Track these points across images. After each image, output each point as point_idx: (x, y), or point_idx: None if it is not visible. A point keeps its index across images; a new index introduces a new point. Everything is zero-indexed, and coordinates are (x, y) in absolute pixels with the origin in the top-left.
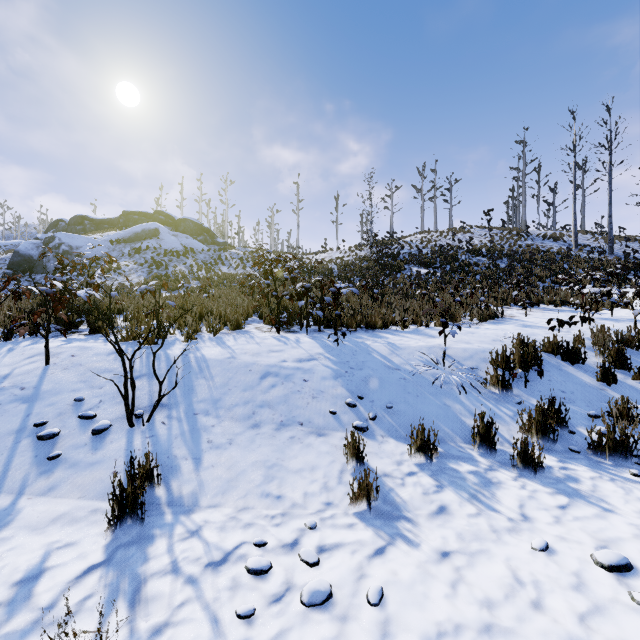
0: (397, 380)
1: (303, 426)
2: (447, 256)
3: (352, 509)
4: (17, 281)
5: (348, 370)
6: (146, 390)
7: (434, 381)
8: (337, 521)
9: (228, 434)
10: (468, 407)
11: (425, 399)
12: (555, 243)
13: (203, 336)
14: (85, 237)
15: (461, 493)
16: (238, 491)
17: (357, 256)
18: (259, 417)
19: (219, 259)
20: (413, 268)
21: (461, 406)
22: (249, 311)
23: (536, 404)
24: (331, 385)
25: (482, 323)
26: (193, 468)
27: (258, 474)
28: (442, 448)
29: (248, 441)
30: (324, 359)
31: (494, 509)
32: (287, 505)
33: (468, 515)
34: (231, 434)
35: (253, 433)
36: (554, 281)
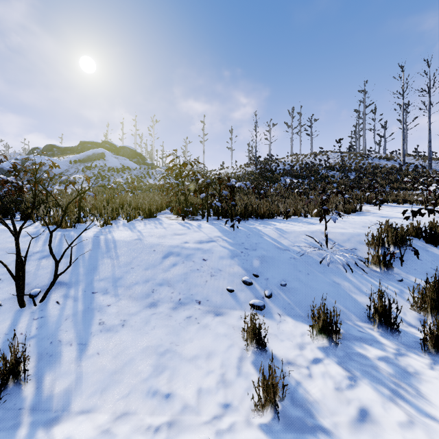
0: (288, 259)
1: (201, 304)
2: (311, 170)
3: (255, 414)
4: (0, 189)
5: (243, 250)
6: (50, 269)
7: (322, 260)
8: (237, 437)
9: (122, 314)
10: (356, 284)
11: (315, 277)
12: (388, 162)
13: (118, 222)
14: (51, 158)
15: (379, 388)
16: (120, 388)
17: (246, 171)
18: (157, 295)
19: (147, 174)
20: (287, 179)
21: (349, 283)
22: (163, 205)
23: (430, 282)
24: (228, 264)
25: (347, 215)
26: (75, 356)
27: (147, 364)
28: (341, 328)
29: (142, 322)
30: (222, 241)
31: (427, 414)
32: (176, 408)
33: (399, 425)
34: (126, 314)
35: (149, 313)
36: (392, 187)
